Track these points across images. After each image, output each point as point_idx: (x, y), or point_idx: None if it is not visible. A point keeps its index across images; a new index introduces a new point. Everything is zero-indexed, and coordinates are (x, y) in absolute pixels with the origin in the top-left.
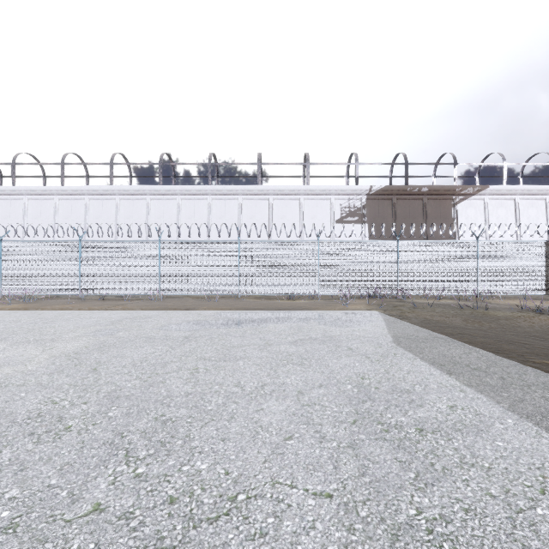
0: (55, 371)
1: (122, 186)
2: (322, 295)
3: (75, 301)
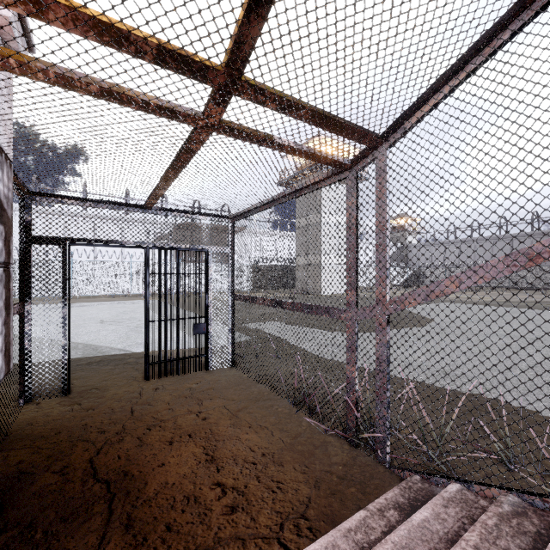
0: None
1: None
2: (136, 294)
3: None
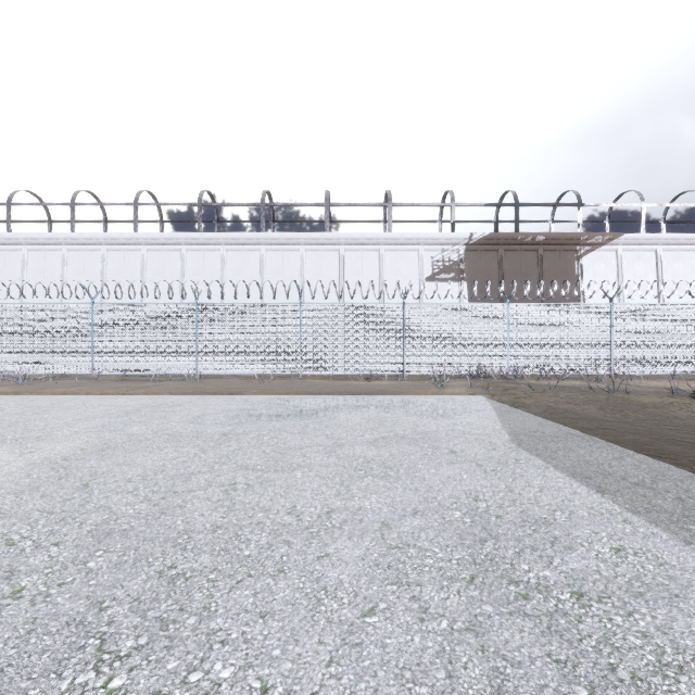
0: (27, 489)
1: (149, 233)
2: (408, 374)
3: (86, 382)
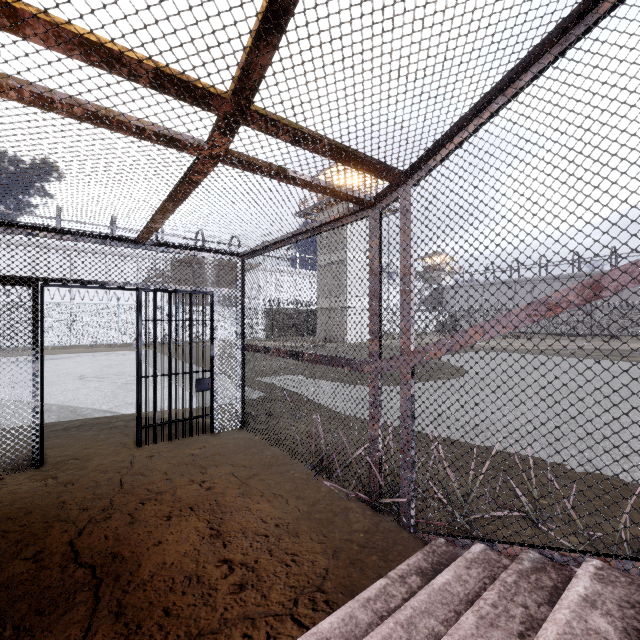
0: None
1: None
2: (124, 344)
3: None
